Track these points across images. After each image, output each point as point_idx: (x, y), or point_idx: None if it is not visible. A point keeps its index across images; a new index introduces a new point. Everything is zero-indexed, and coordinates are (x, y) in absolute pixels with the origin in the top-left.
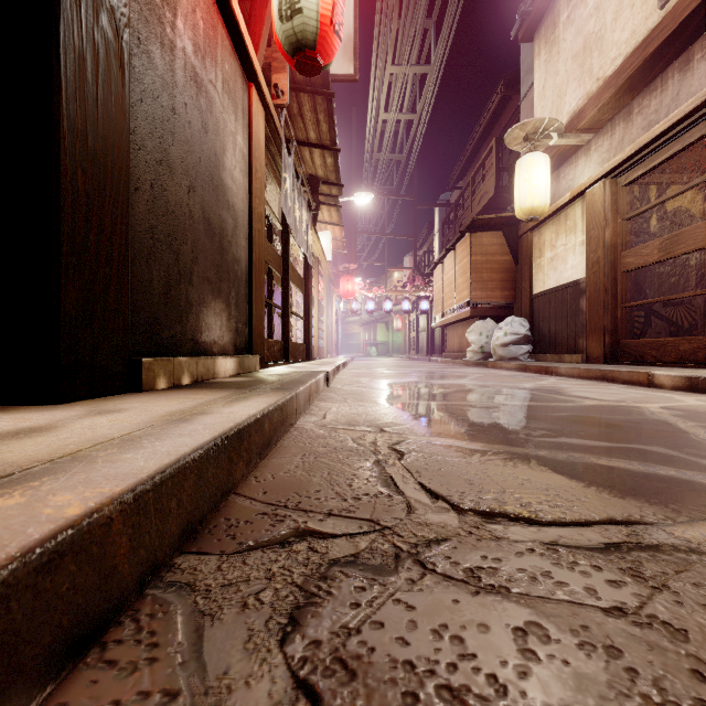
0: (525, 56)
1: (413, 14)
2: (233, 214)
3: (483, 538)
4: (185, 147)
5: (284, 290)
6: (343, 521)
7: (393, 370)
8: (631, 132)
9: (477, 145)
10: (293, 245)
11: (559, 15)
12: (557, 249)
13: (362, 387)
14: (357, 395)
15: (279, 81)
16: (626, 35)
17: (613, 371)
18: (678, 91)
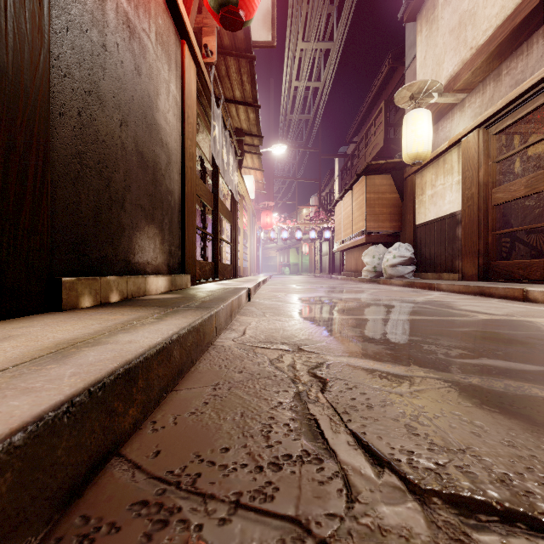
0: (409, 35)
1: (319, 0)
2: (166, 151)
3: None
4: (117, 83)
5: (214, 220)
6: (256, 523)
7: (303, 285)
8: (500, 90)
9: (369, 107)
10: (223, 185)
11: None
12: (437, 188)
13: (278, 301)
14: (275, 309)
15: (209, 42)
16: (496, 10)
17: (490, 287)
18: (542, 53)
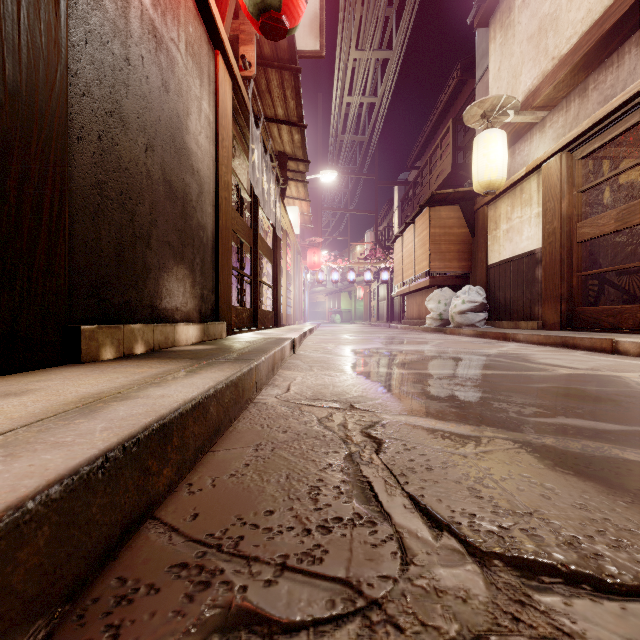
0: (480, 42)
1: (375, 2)
2: (198, 180)
3: (542, 636)
4: (142, 102)
5: (252, 260)
6: (304, 584)
7: (357, 336)
8: (586, 108)
9: (434, 127)
10: (263, 218)
11: (515, 0)
12: (513, 222)
13: (328, 354)
14: (324, 363)
15: (246, 52)
16: (581, 14)
17: (574, 337)
18: (636, 65)
